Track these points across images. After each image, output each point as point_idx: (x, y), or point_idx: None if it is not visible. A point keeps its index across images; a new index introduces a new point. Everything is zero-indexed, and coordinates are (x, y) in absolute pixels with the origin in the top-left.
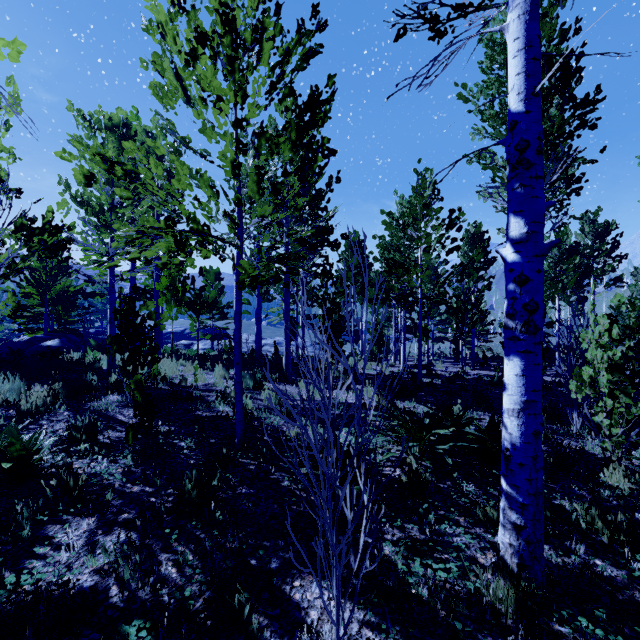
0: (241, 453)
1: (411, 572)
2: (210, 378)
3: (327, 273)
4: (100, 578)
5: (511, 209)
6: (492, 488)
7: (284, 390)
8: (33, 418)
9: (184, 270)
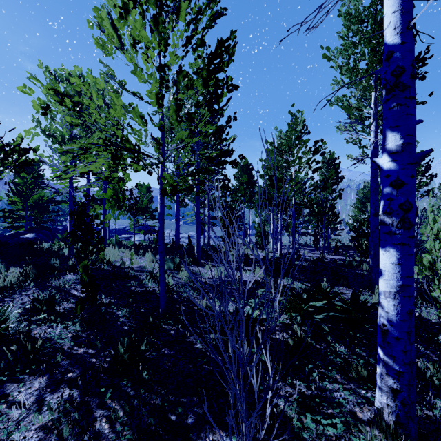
0: (164, 321)
1: (303, 426)
2: (142, 262)
3: (226, 187)
4: (44, 435)
5: (387, 125)
6: (358, 348)
7: (196, 270)
8: (8, 293)
9: (124, 184)
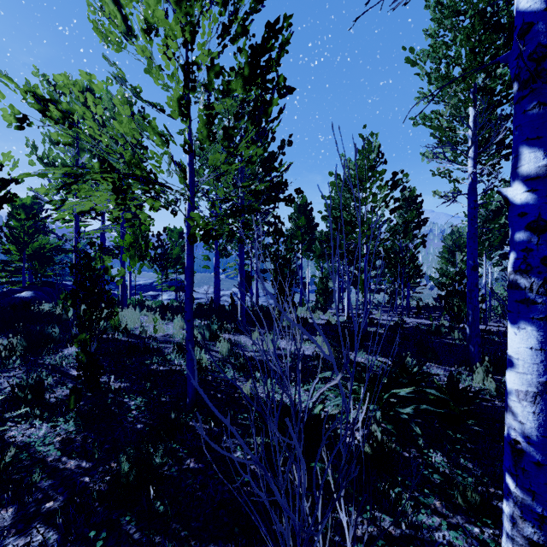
0: (191, 418)
1: None
2: (170, 329)
3: (278, 231)
4: None
5: (522, 137)
6: (461, 457)
7: (239, 341)
8: None
9: (147, 228)
